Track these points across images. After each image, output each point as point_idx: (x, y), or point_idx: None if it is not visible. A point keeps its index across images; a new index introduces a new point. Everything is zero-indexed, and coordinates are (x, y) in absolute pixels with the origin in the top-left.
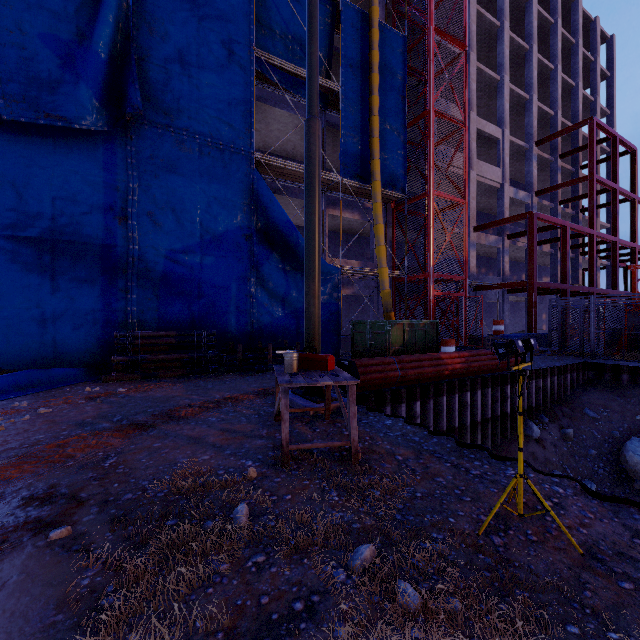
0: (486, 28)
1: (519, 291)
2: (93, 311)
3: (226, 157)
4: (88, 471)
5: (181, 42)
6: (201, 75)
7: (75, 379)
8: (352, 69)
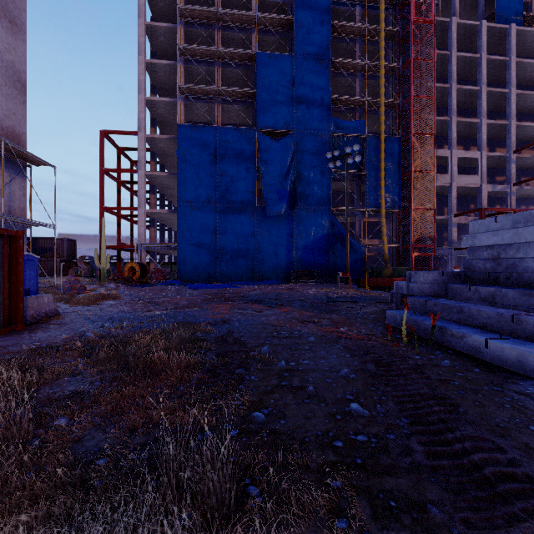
0: (469, 92)
1: None
2: (285, 264)
3: (321, 211)
4: (310, 288)
5: (308, 178)
6: (314, 186)
7: (284, 282)
8: (372, 163)
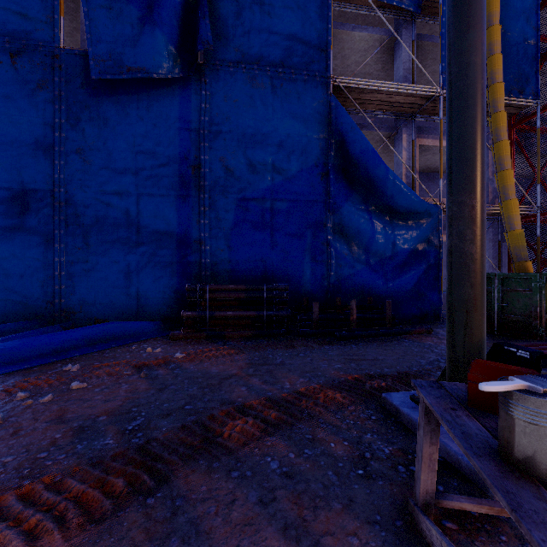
0: None
1: None
2: (170, 263)
3: (299, 86)
4: None
5: None
6: None
7: (148, 333)
8: None
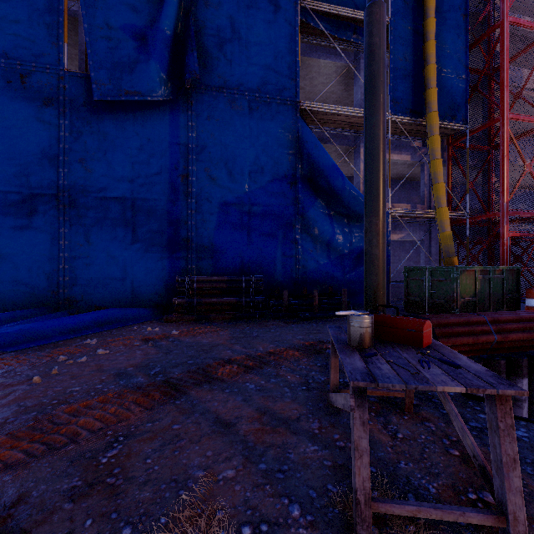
0: None
1: None
2: (161, 258)
3: (272, 109)
4: (77, 471)
5: (232, 8)
6: (250, 35)
7: (145, 317)
8: None
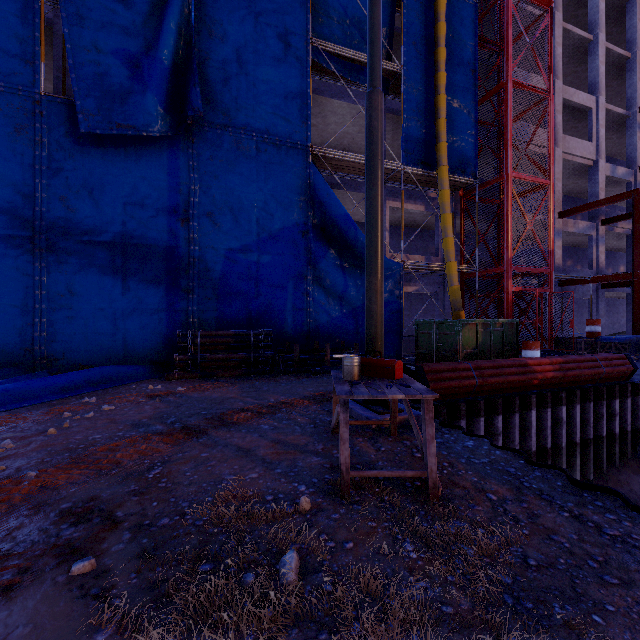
0: None
1: (618, 285)
2: (158, 311)
3: (282, 153)
4: (131, 482)
5: (239, 41)
6: (258, 72)
7: (141, 376)
8: (415, 47)
